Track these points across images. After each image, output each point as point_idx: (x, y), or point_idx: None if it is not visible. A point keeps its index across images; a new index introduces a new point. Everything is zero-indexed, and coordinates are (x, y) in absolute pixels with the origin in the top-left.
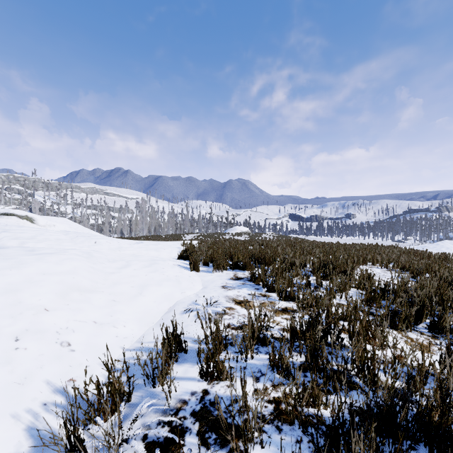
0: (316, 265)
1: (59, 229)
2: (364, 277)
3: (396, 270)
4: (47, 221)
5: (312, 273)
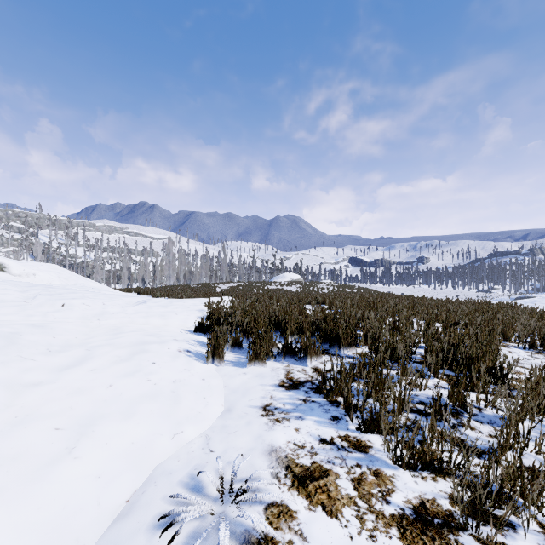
0: (439, 358)
1: (42, 280)
2: None
3: None
4: (24, 269)
5: (428, 369)
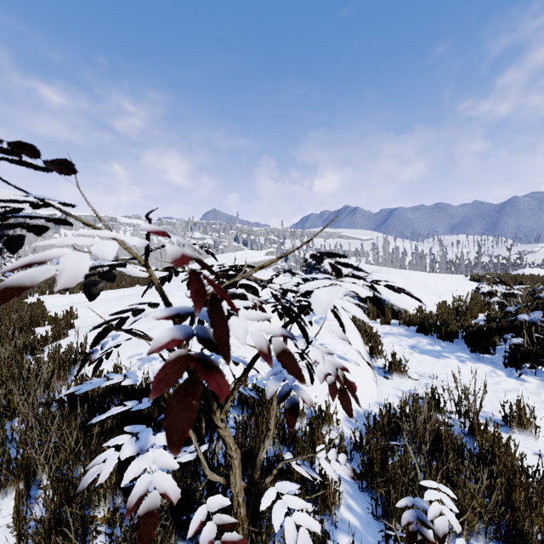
0: None
1: None
2: None
3: None
4: None
5: None
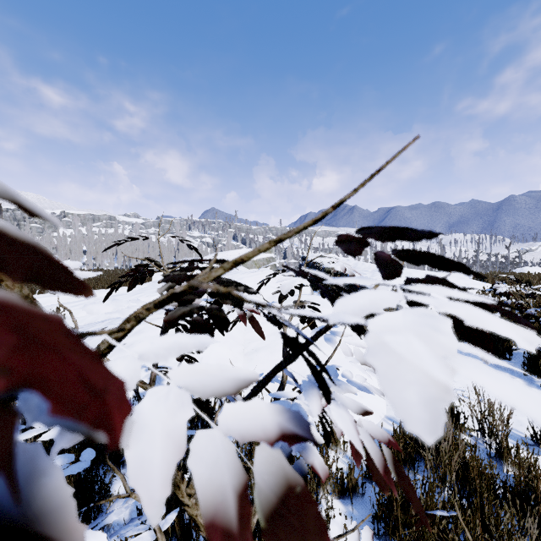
0: None
1: None
2: None
3: None
4: None
5: None
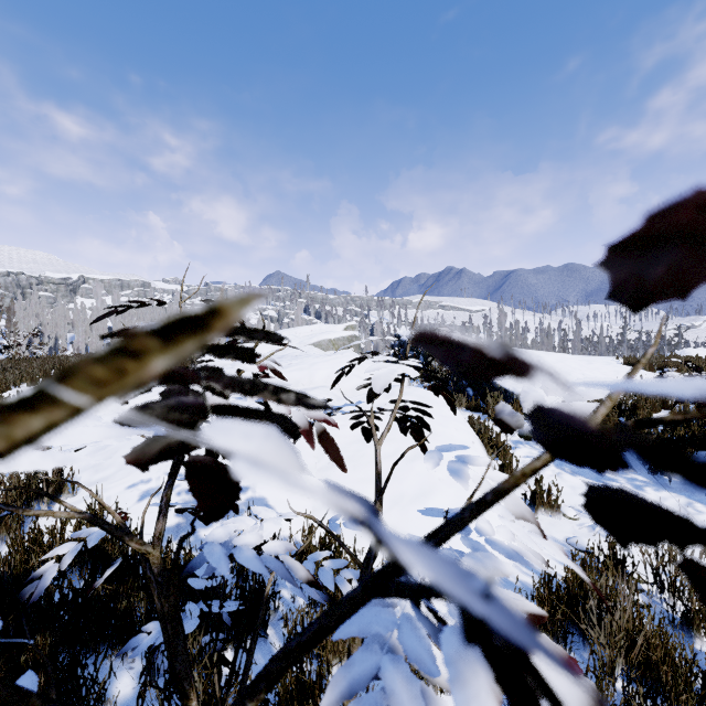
0: None
1: None
2: None
3: None
4: None
5: None
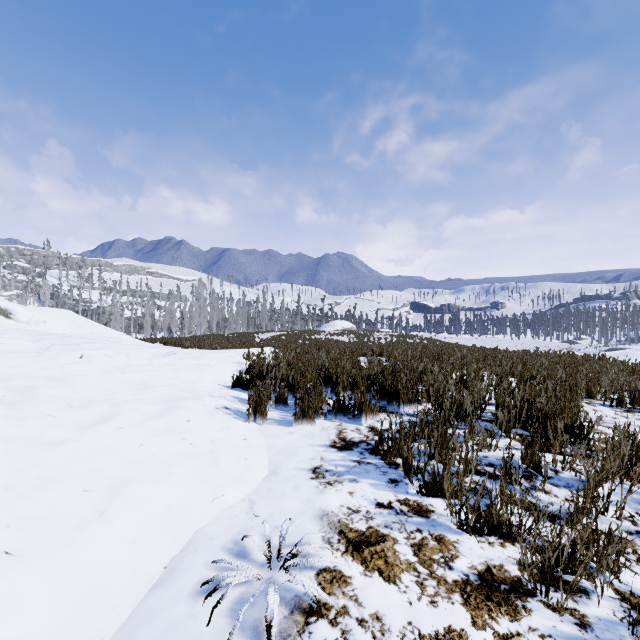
0: (512, 415)
1: (53, 328)
2: (631, 448)
3: (639, 409)
4: (33, 316)
5: (500, 428)
